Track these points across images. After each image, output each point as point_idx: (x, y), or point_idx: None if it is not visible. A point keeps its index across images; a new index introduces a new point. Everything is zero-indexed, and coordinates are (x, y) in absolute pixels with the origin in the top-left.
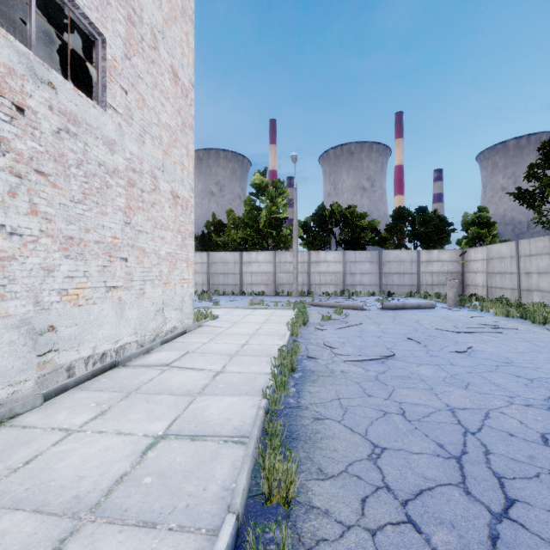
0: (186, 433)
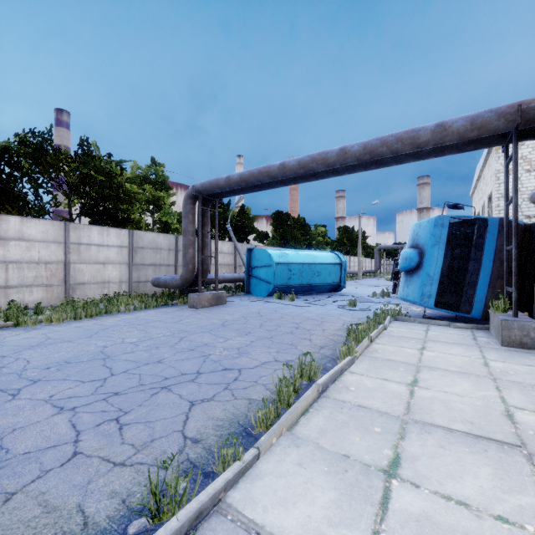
0: (356, 462)
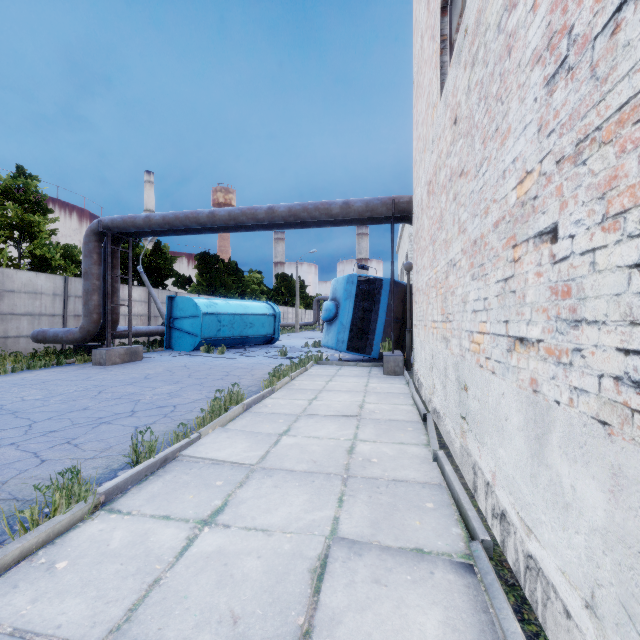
0: (264, 433)
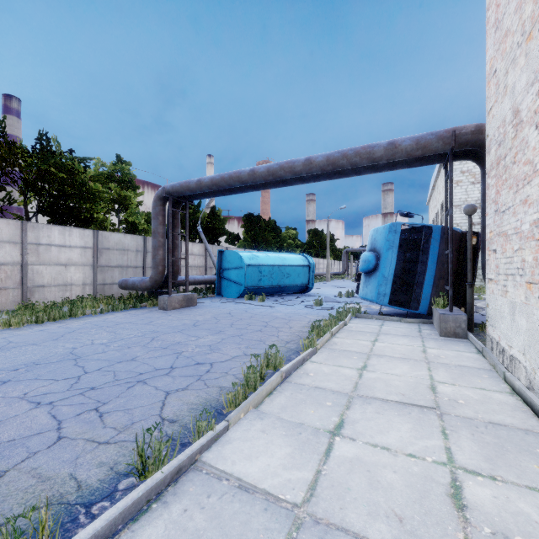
0: (309, 427)
